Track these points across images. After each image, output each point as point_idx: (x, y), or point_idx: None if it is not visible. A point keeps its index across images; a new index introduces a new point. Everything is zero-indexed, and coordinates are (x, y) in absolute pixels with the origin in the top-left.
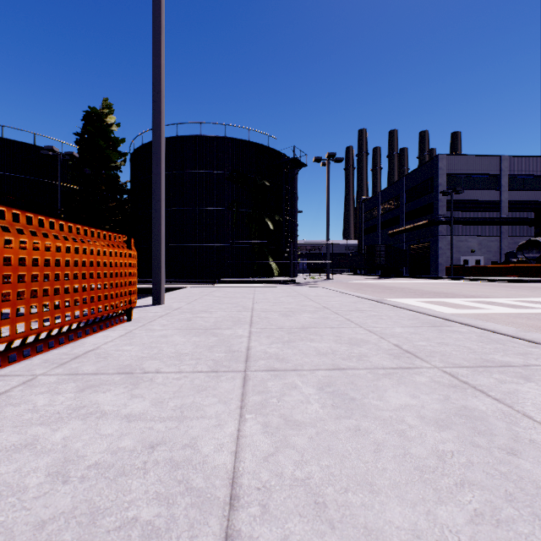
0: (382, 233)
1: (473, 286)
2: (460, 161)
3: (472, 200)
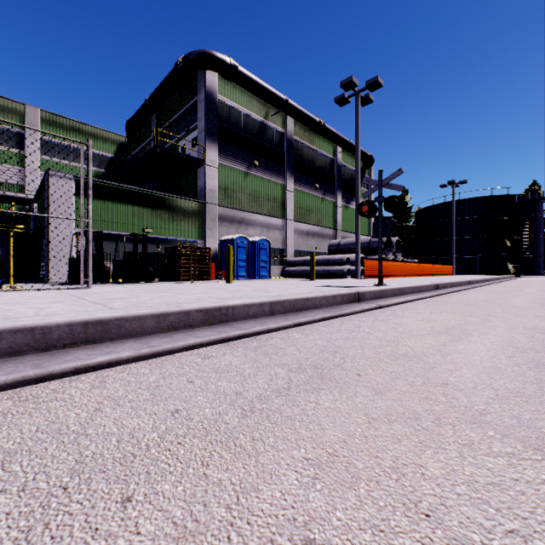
0: None
1: None
2: None
3: None
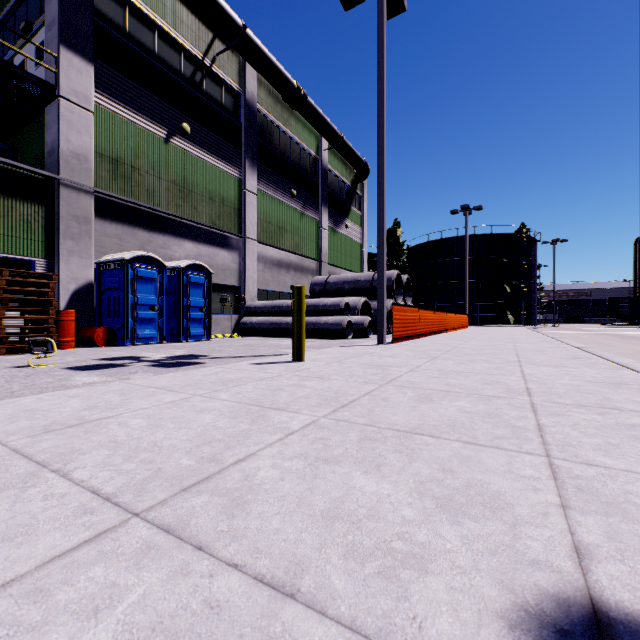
0: None
1: None
2: None
3: None
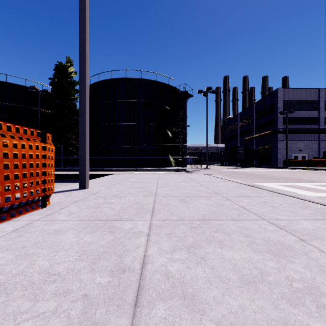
0: (240, 139)
1: (308, 174)
2: (292, 92)
3: (300, 117)
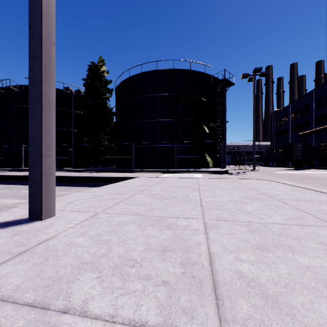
0: (292, 135)
1: None
2: None
3: None
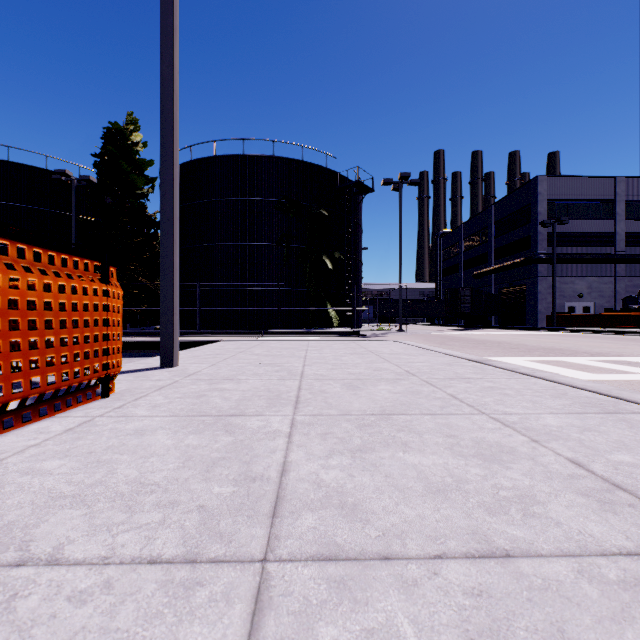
0: (465, 274)
1: (590, 340)
2: (564, 184)
3: (579, 233)
